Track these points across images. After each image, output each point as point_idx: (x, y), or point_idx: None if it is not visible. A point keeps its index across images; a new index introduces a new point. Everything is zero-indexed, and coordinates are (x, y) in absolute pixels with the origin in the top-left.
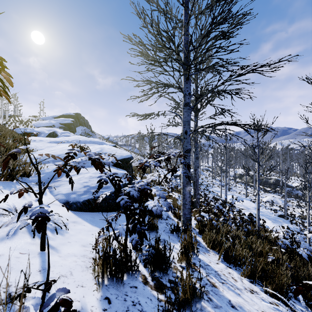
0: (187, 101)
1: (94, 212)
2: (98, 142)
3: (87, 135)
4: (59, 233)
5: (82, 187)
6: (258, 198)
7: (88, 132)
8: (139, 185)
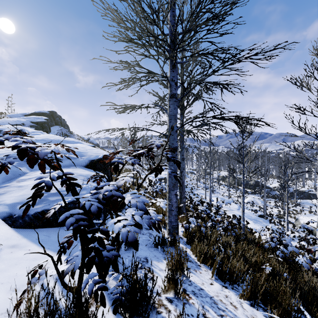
0: (174, 92)
1: (51, 228)
2: (73, 141)
3: (63, 135)
4: None
5: None
6: (243, 200)
7: (65, 133)
8: (103, 190)
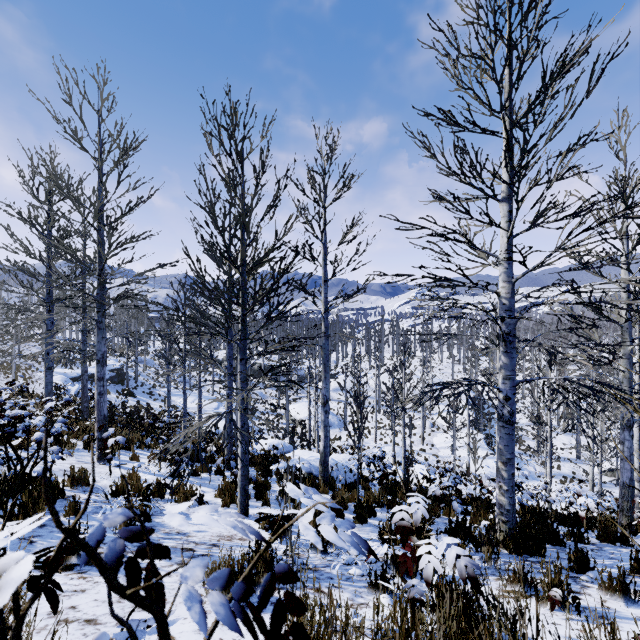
0: (50, 328)
1: None
2: None
3: None
4: None
5: None
6: (168, 396)
7: None
8: None
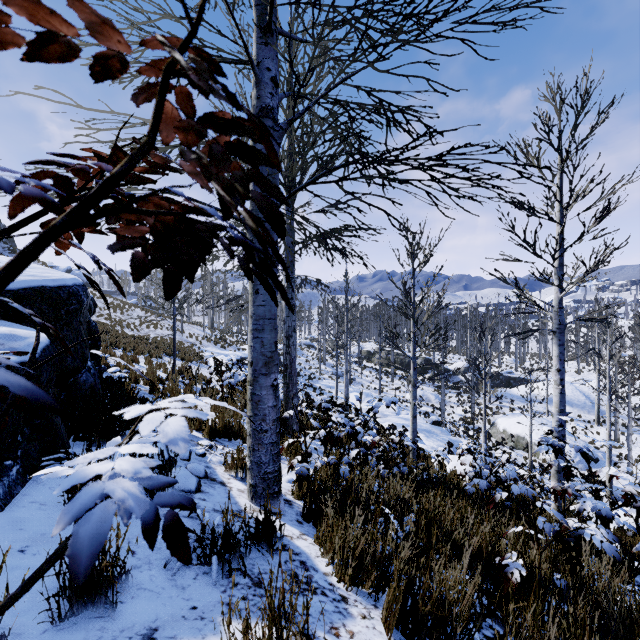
0: (269, 101)
1: None
2: None
3: None
4: None
5: None
6: (413, 394)
7: None
8: None
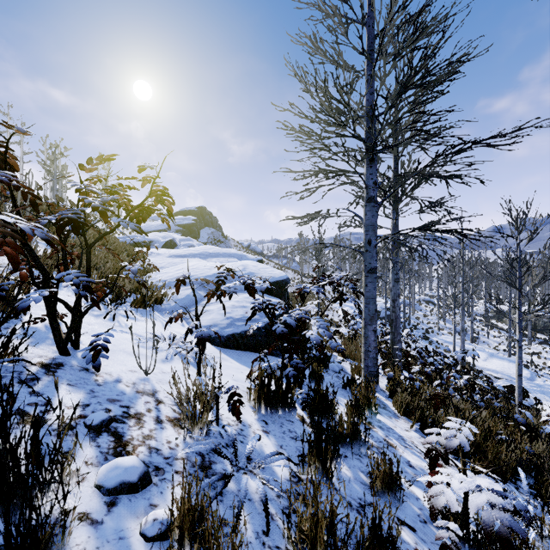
0: (372, 194)
1: (240, 351)
2: (235, 254)
3: (216, 241)
4: (208, 365)
5: (224, 319)
6: (518, 355)
7: (218, 237)
8: (296, 314)
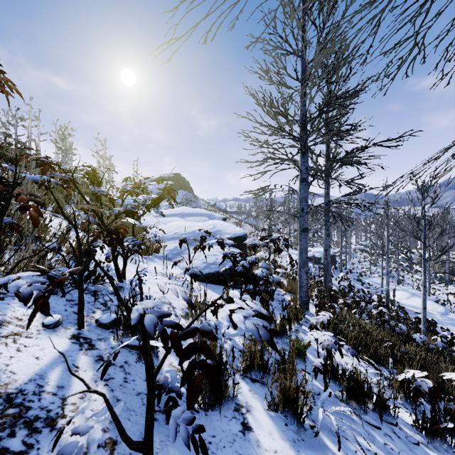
0: (304, 176)
1: (213, 284)
2: (206, 214)
3: (188, 201)
4: (195, 292)
5: (202, 263)
6: (423, 292)
7: (190, 198)
8: (249, 260)
